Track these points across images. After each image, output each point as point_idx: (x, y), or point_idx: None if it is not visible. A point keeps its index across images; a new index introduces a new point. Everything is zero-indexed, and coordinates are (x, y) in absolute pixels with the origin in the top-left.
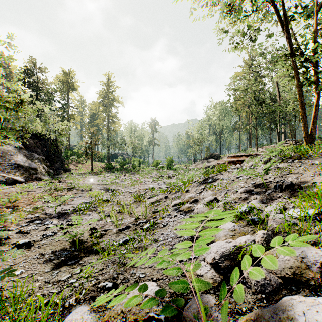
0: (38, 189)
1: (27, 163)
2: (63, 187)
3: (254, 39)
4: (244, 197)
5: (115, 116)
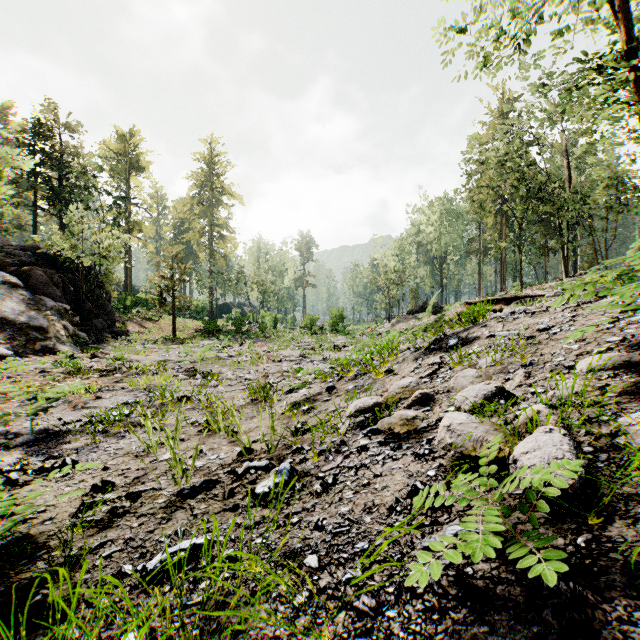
0: (35, 372)
1: (26, 317)
2: (91, 369)
3: (526, 40)
4: (620, 385)
5: (225, 226)
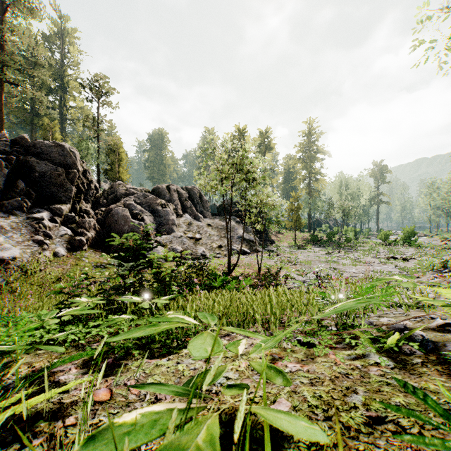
0: (268, 261)
1: (248, 236)
2: (287, 261)
3: None
4: None
5: (319, 173)
